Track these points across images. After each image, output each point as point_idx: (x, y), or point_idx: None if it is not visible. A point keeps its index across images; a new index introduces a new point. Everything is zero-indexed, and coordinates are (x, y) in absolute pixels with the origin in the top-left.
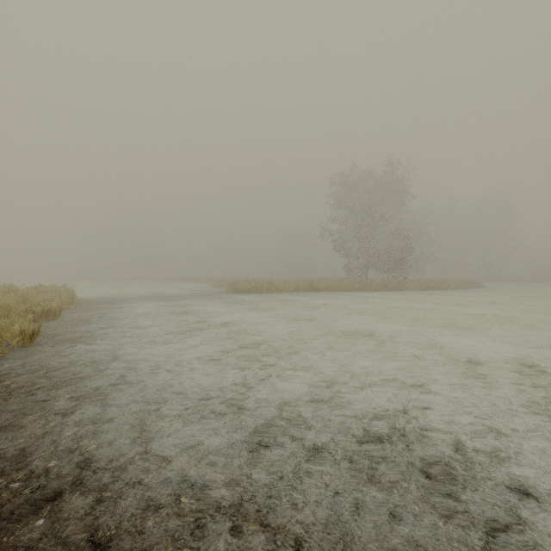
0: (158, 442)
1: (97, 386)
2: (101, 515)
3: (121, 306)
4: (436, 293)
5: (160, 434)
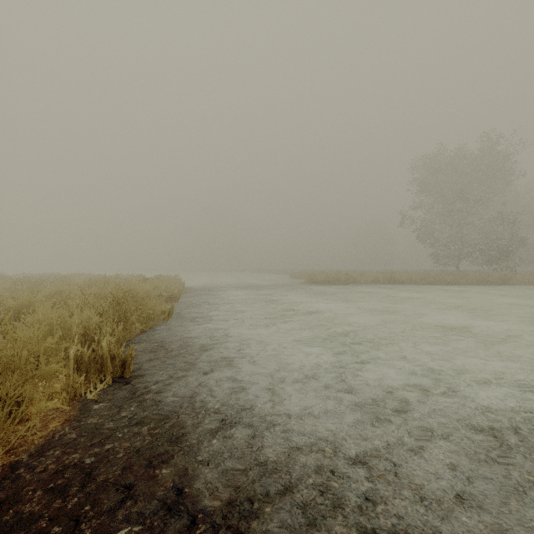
0: (285, 404)
1: (224, 356)
2: (260, 445)
3: (219, 293)
4: None
5: (284, 398)
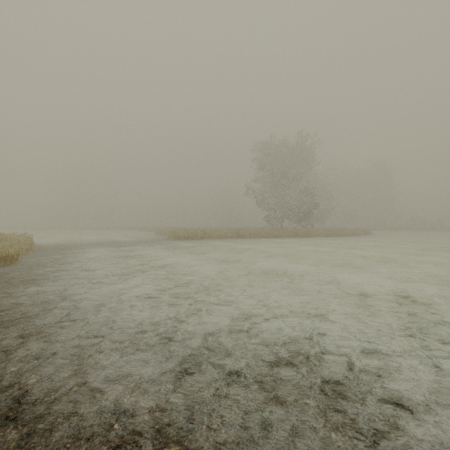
0: (95, 374)
1: (44, 323)
2: (32, 447)
3: (75, 251)
4: (335, 239)
5: (97, 366)
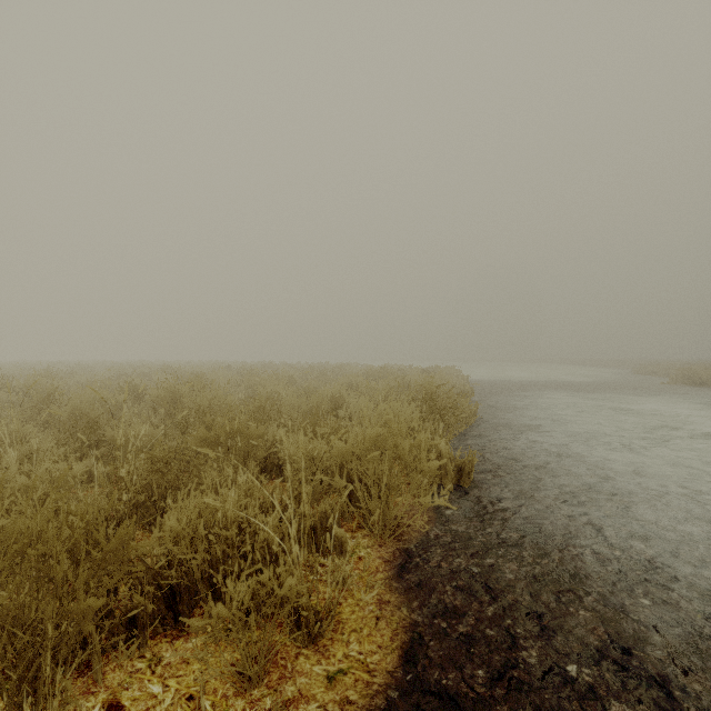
0: None
1: (583, 483)
2: None
3: (520, 393)
4: None
5: None
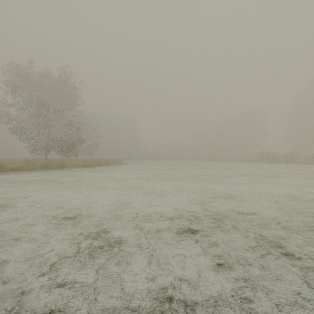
0: None
1: None
2: None
3: None
4: (88, 169)
5: None
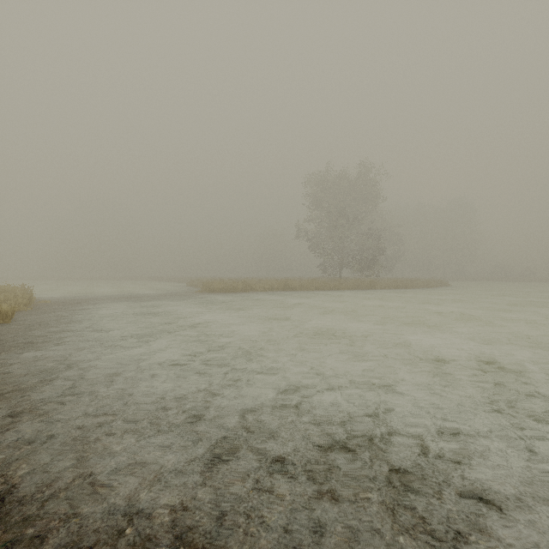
0: (102, 462)
1: (42, 398)
2: None
3: (85, 307)
4: (405, 291)
5: (106, 452)
